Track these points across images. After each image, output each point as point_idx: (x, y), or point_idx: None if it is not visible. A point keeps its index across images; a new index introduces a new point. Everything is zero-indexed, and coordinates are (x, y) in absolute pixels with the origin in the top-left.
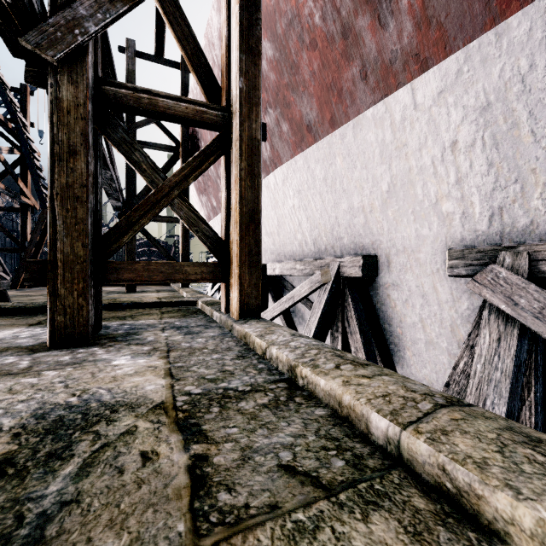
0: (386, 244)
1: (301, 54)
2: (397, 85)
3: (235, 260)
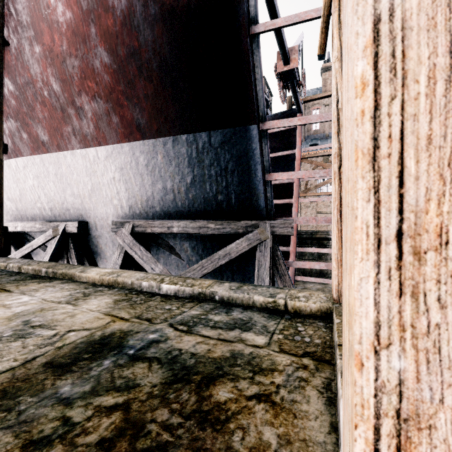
0: (93, 215)
1: (36, 103)
2: (90, 146)
3: None
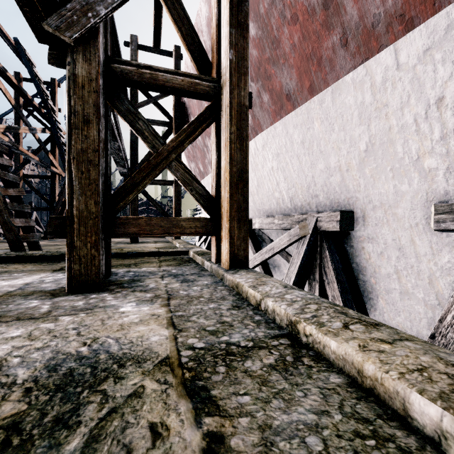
0: (362, 200)
1: (282, 29)
2: (379, 48)
3: (225, 216)
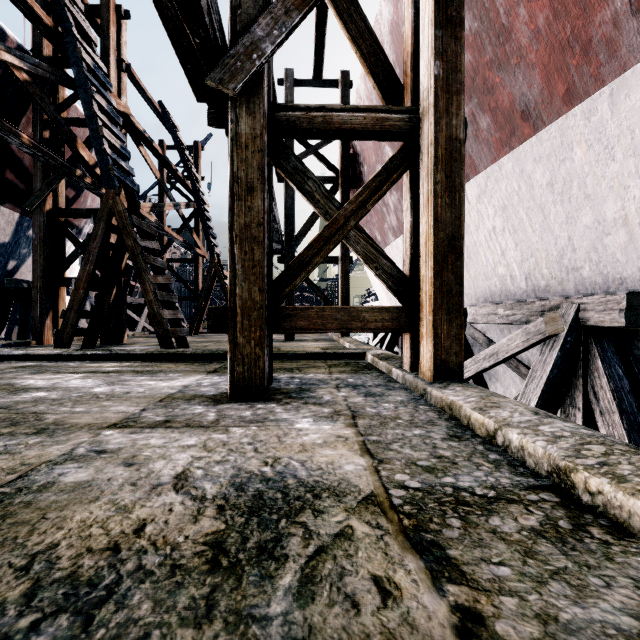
0: None
1: (516, 10)
2: None
3: (427, 303)
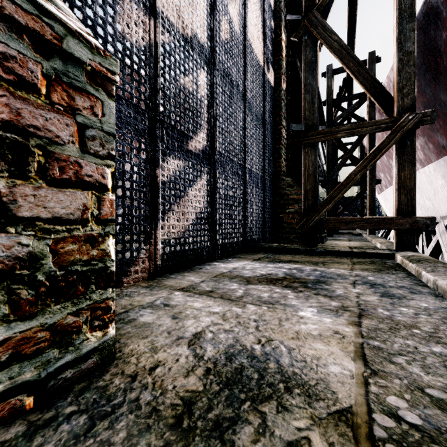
0: (440, 212)
1: None
2: (424, 165)
3: None
